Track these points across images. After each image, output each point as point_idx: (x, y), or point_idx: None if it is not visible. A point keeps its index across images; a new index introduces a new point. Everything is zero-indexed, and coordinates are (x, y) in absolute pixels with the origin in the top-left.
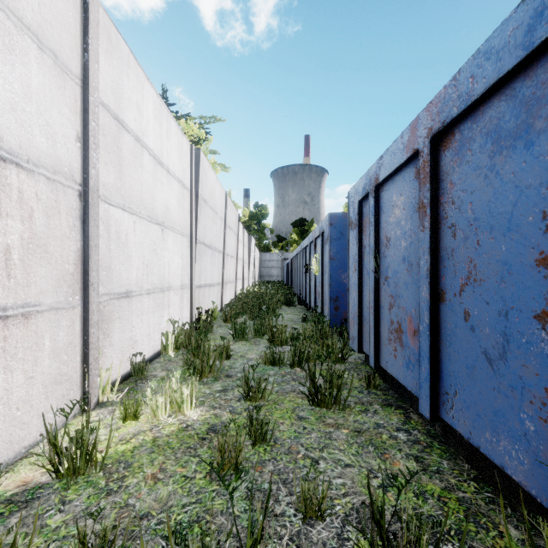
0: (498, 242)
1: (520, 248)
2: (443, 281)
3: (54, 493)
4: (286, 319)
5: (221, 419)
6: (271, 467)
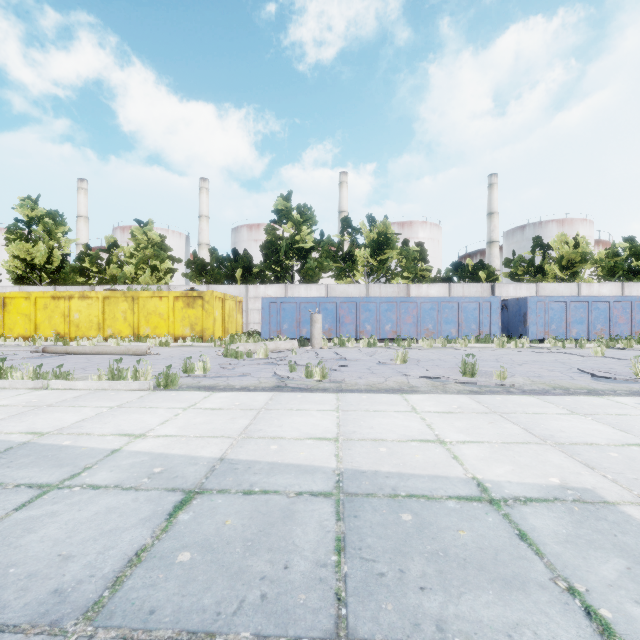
0: None
1: None
2: None
3: None
4: None
5: None
6: None
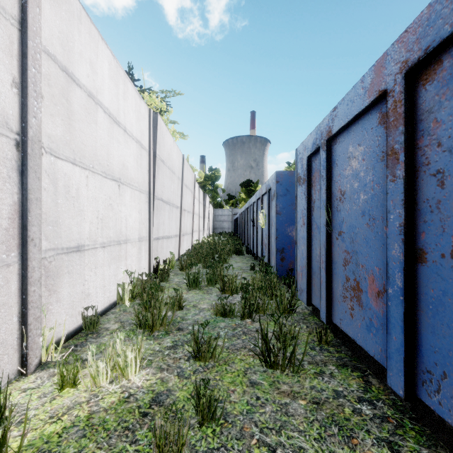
0: None
1: None
2: (423, 238)
3: None
4: (236, 268)
5: (167, 386)
6: None
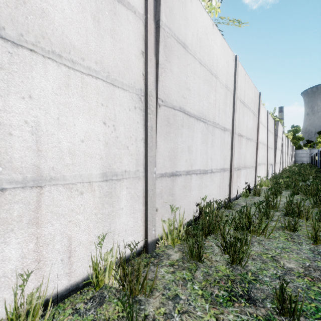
0: None
1: None
2: None
3: None
4: None
5: None
6: None
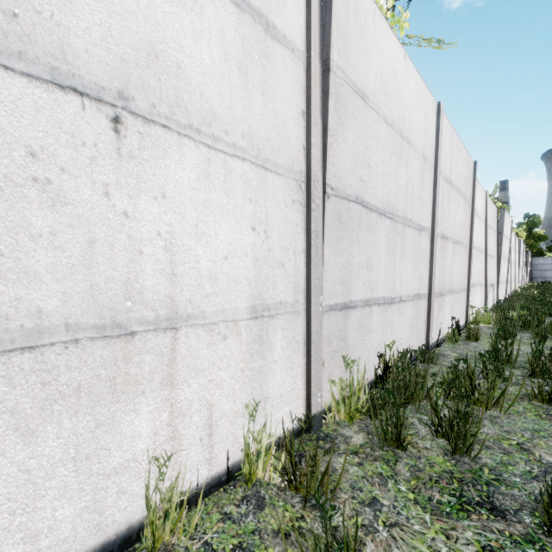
0: None
1: None
2: None
3: None
4: None
5: None
6: None
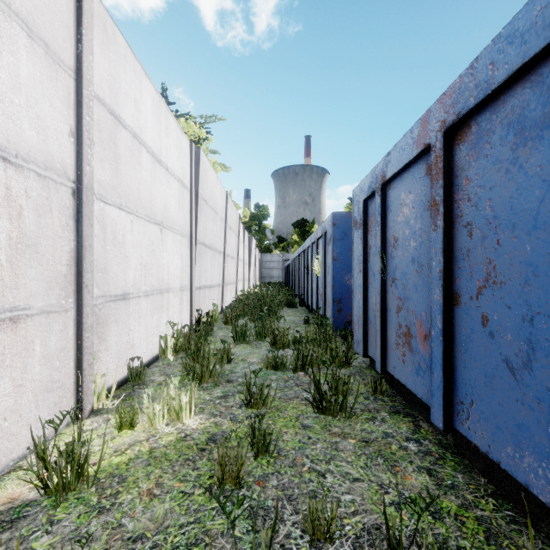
0: (522, 242)
1: (548, 248)
2: (458, 283)
3: (42, 512)
4: (288, 321)
5: (221, 428)
6: (274, 482)
